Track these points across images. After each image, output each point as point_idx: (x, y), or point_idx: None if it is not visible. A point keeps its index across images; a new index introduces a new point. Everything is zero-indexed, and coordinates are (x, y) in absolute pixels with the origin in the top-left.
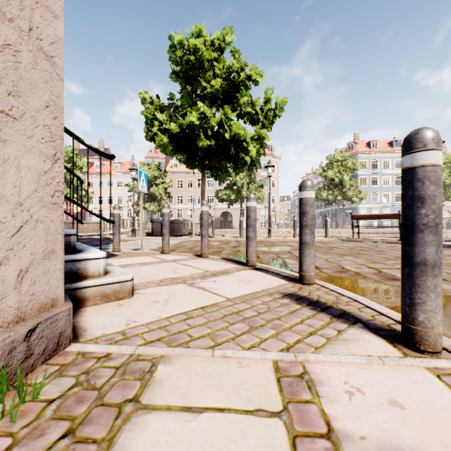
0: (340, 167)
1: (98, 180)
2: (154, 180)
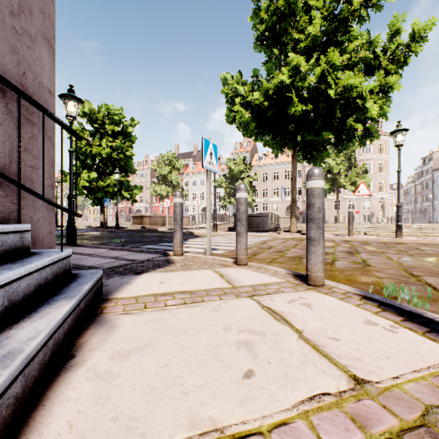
0: None
1: (192, 179)
2: (239, 174)
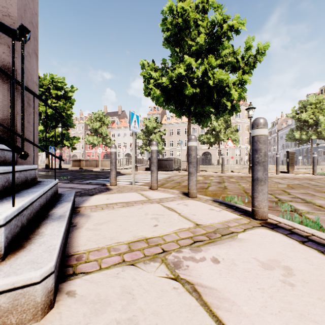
0: (313, 109)
1: (117, 132)
2: (153, 130)
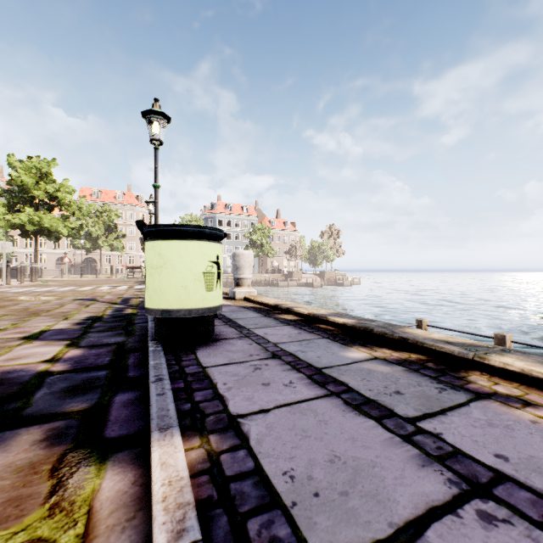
0: None
1: None
2: None
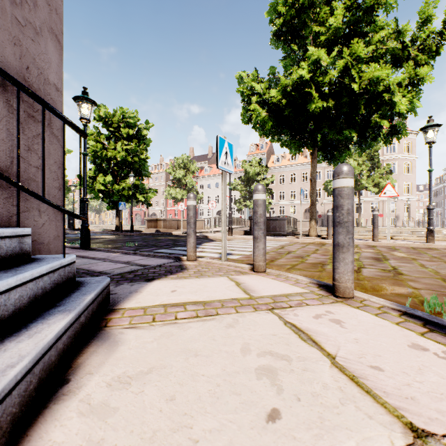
0: None
1: (207, 182)
2: (255, 177)
